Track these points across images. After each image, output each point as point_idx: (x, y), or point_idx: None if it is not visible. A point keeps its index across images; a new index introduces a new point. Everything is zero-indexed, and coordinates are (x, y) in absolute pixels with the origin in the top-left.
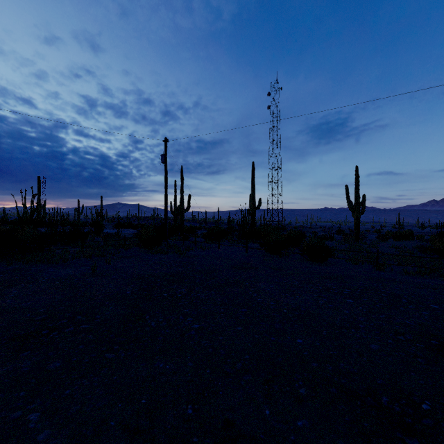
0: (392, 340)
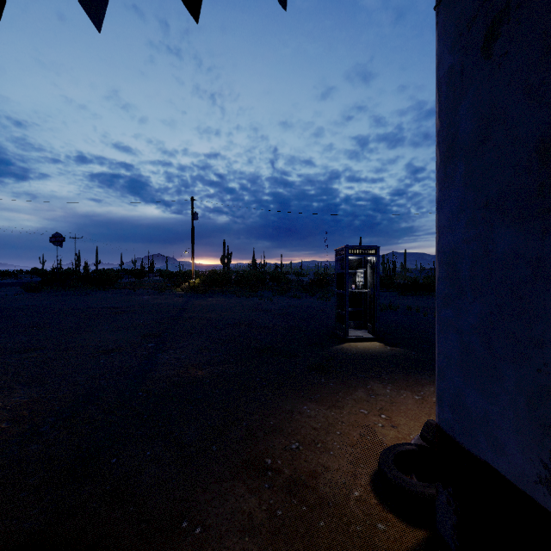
0: None
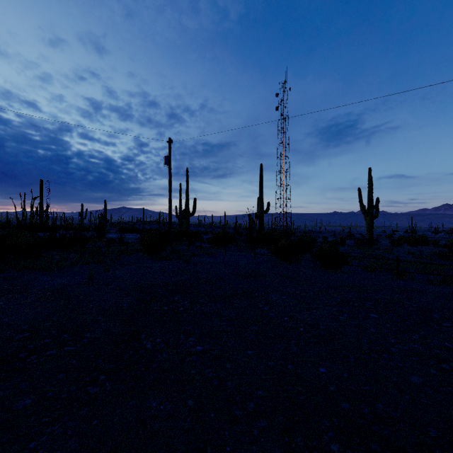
0: (435, 370)
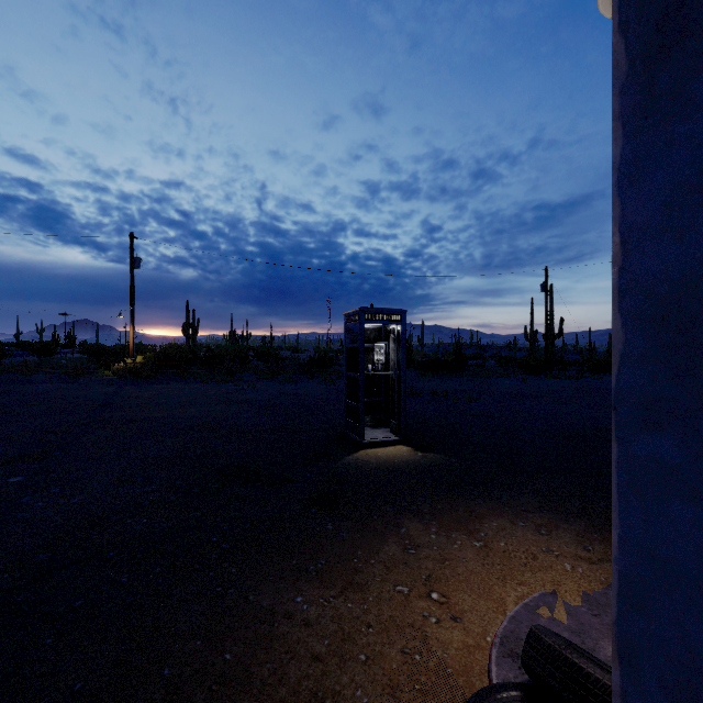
0: None
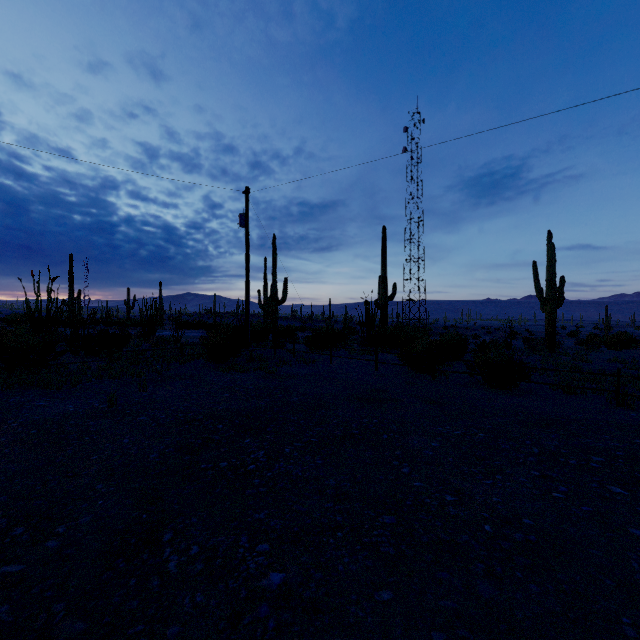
0: None
